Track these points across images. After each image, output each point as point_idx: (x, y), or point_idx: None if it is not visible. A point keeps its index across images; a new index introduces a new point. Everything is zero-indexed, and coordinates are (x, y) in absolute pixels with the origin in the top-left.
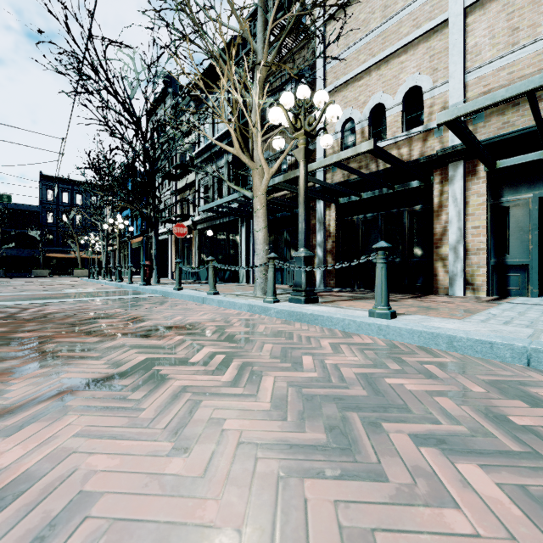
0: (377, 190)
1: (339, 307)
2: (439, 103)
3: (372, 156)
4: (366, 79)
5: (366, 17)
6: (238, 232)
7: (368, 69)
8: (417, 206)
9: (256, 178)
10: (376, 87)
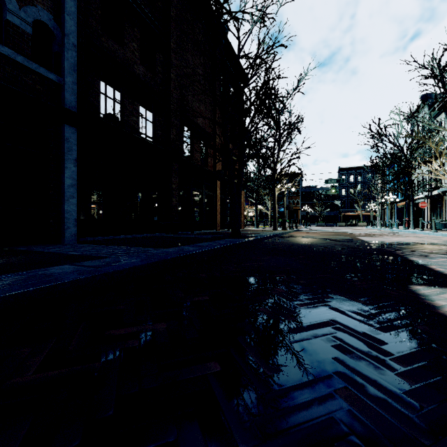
0: None
1: None
2: None
3: None
4: None
5: None
6: None
7: None
8: None
9: None
10: None
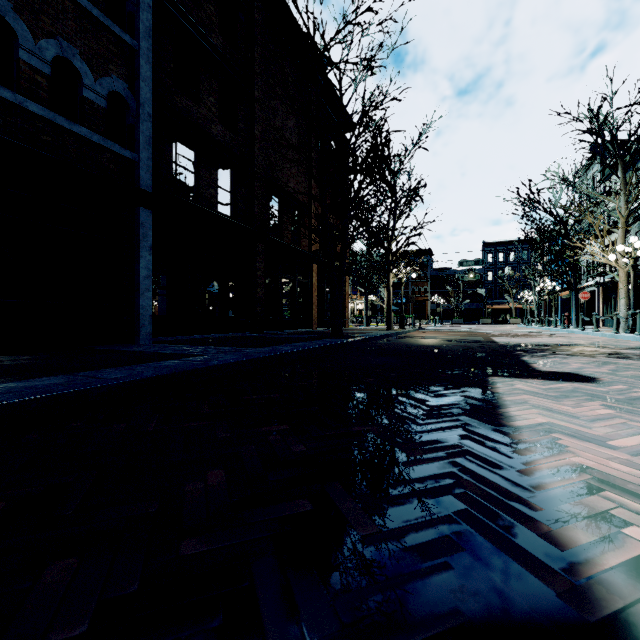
0: None
1: None
2: None
3: None
4: None
5: None
6: None
7: None
8: None
9: (620, 272)
10: None
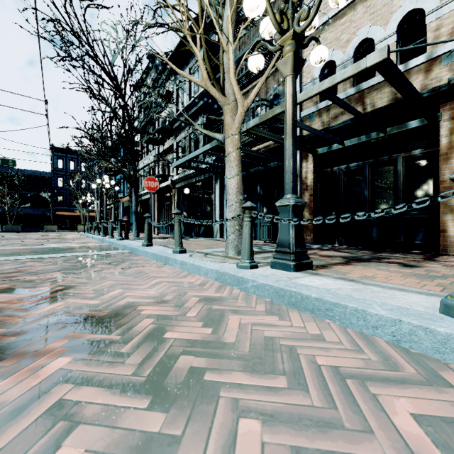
0: (364, 135)
1: (352, 280)
2: (448, 24)
3: (357, 99)
4: (349, 14)
5: None
6: (213, 189)
7: (352, 3)
8: (416, 150)
9: (228, 115)
10: (362, 21)
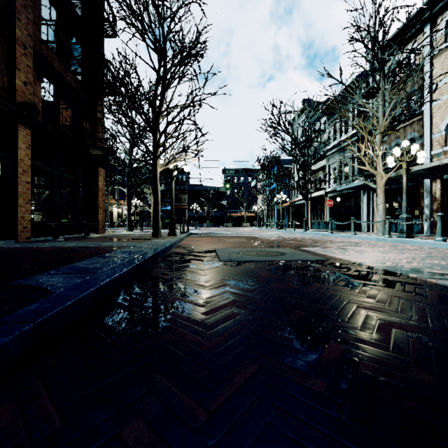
0: None
1: (424, 239)
2: None
3: None
4: None
5: None
6: (360, 198)
7: None
8: None
9: (378, 179)
10: None
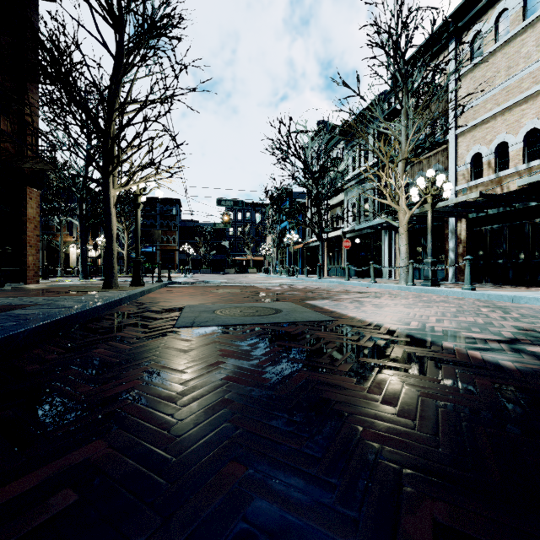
0: (501, 208)
1: (450, 288)
2: None
3: (497, 182)
4: (491, 122)
5: (492, 75)
6: (381, 240)
7: (494, 115)
8: (537, 219)
9: (401, 216)
10: (500, 129)
